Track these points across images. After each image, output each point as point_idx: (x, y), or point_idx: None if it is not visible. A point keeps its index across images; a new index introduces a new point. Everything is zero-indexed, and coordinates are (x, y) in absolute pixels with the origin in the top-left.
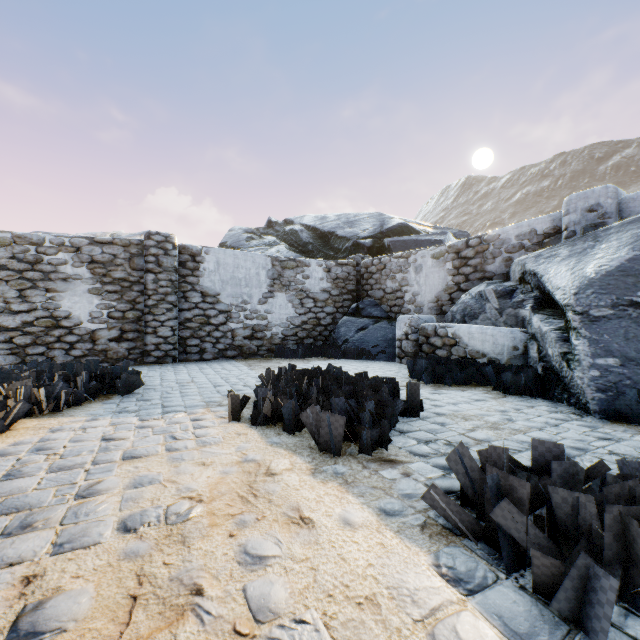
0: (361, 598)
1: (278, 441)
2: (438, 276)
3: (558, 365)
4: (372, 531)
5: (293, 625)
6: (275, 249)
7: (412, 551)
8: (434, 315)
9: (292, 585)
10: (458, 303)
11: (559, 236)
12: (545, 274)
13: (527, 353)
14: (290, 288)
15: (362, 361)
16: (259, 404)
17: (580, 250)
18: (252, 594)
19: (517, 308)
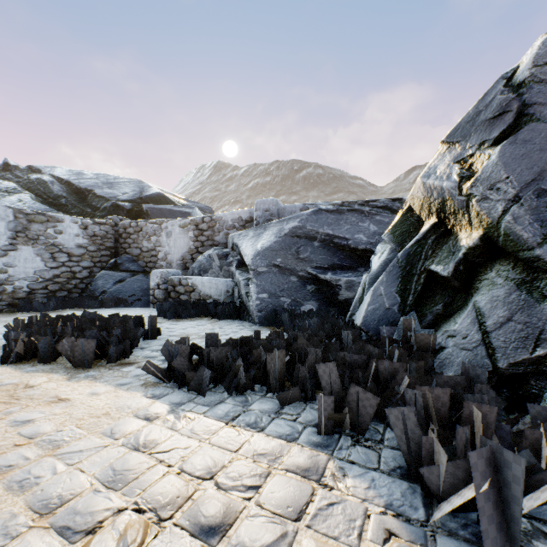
0: (100, 415)
1: (34, 369)
2: (184, 241)
3: (245, 300)
4: (111, 393)
5: (57, 433)
6: (16, 197)
7: (134, 394)
8: (181, 270)
9: (55, 422)
10: (196, 261)
11: (253, 223)
12: (242, 246)
13: (234, 294)
14: (39, 242)
15: (120, 308)
16: (11, 345)
17: (258, 234)
18: (26, 432)
19: (229, 266)
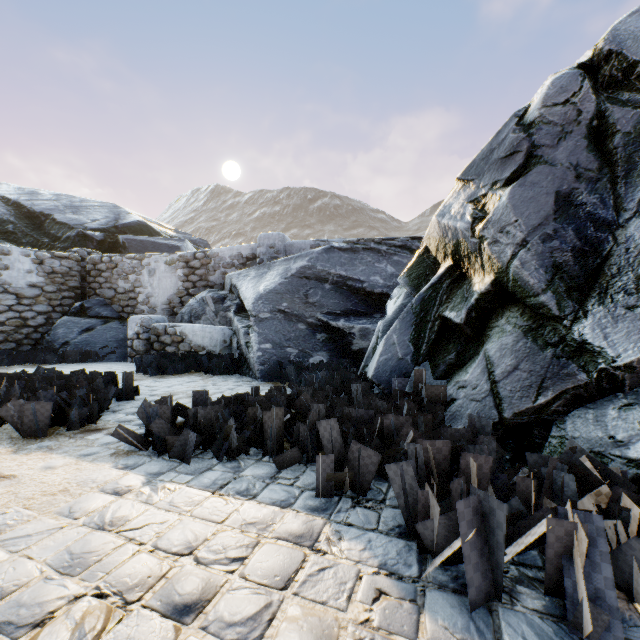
0: (56, 492)
1: None
2: (171, 281)
3: (245, 351)
4: (71, 466)
5: None
6: None
7: (101, 465)
8: (167, 316)
9: None
10: (187, 306)
11: (255, 261)
12: (241, 288)
13: (232, 345)
14: None
15: (87, 364)
16: None
17: (261, 274)
18: None
19: (227, 311)
